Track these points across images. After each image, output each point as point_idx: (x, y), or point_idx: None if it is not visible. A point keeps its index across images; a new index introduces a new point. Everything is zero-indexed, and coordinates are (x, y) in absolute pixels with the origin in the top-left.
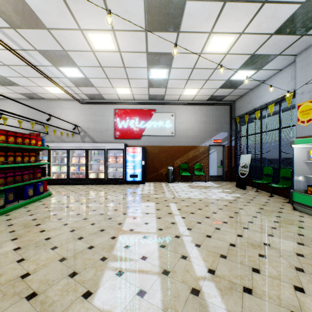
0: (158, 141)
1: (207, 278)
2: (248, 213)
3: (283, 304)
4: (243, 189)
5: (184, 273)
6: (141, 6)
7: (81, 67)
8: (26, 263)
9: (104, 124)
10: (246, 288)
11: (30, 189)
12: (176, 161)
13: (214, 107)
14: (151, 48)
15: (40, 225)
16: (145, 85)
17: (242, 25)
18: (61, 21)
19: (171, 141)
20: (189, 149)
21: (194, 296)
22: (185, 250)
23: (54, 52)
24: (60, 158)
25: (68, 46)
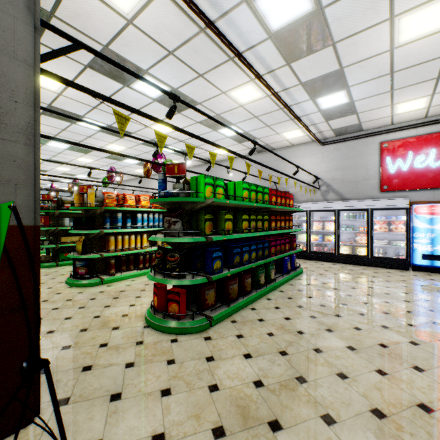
0: None
1: None
2: None
3: None
4: None
5: None
6: None
7: (353, 86)
8: (397, 381)
9: (360, 169)
10: None
11: (288, 262)
12: None
13: None
14: None
15: (341, 317)
16: None
17: None
18: (363, 19)
19: None
20: None
21: None
22: None
23: (323, 78)
24: (296, 223)
25: (352, 57)
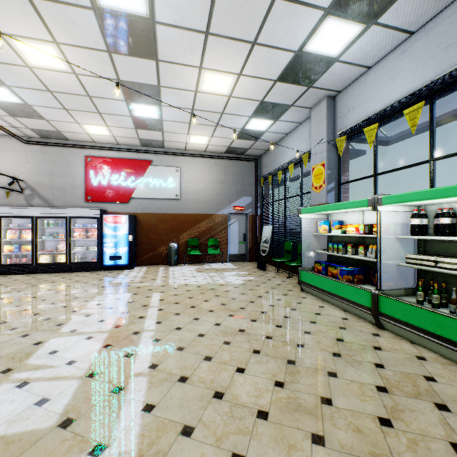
0: (156, 206)
1: (144, 373)
2: (248, 298)
3: (212, 387)
4: (263, 270)
5: (116, 373)
6: (91, 18)
7: (14, 87)
8: None
9: (68, 178)
10: (184, 377)
11: None
12: (182, 235)
13: (234, 162)
14: (124, 76)
15: None
16: (129, 125)
17: (237, 65)
18: None
19: (175, 206)
20: (201, 218)
21: (114, 394)
22: (136, 347)
23: None
24: None
25: None
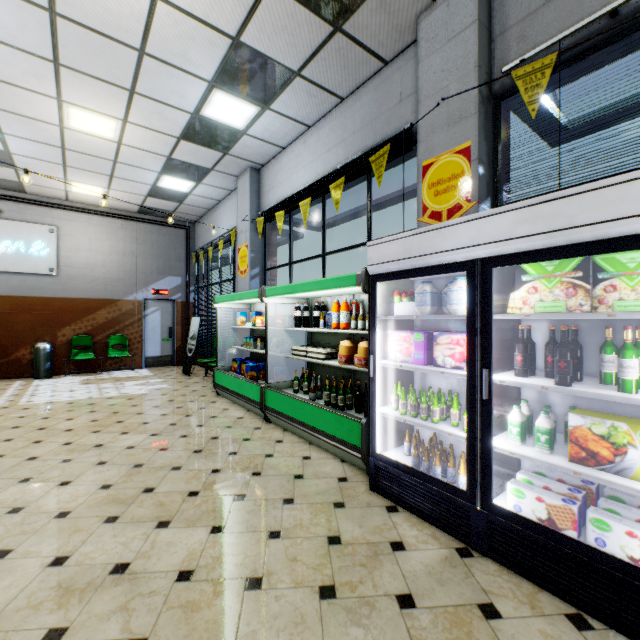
0: (10, 284)
1: None
2: (137, 410)
3: (12, 505)
4: (188, 375)
5: None
6: None
7: None
8: None
9: None
10: None
11: None
12: (63, 331)
13: (155, 227)
14: None
15: None
16: None
17: (117, 109)
18: None
19: (49, 286)
20: (97, 306)
21: None
22: None
23: None
24: None
25: None
